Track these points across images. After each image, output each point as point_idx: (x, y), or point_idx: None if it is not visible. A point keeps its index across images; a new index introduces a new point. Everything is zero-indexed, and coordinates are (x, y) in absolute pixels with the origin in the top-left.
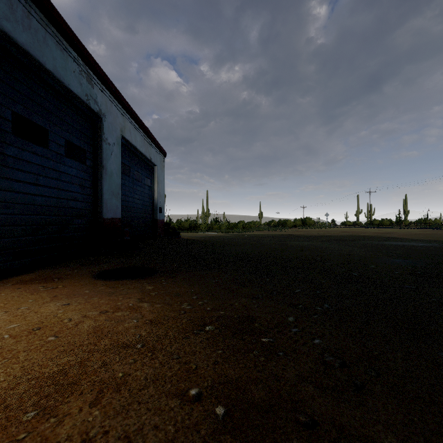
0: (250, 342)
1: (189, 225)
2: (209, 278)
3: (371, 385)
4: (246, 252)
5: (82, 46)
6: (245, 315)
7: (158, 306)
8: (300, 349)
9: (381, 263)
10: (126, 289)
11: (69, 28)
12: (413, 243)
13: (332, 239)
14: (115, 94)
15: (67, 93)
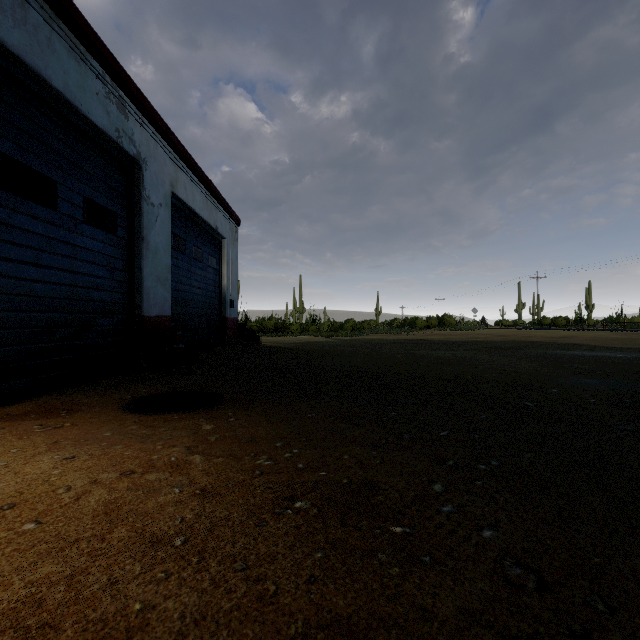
0: (371, 535)
1: (274, 326)
2: (302, 411)
3: (602, 633)
4: (359, 368)
5: (110, 55)
6: (361, 480)
7: (219, 461)
8: (459, 551)
9: (565, 385)
10: (170, 430)
11: (89, 27)
12: (607, 354)
13: (485, 346)
14: (161, 130)
15: (87, 127)
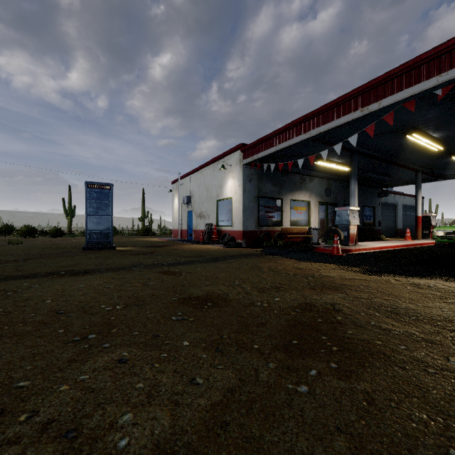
0: None
1: None
2: None
3: None
4: None
5: (393, 192)
6: None
7: None
8: None
9: None
10: None
11: (391, 191)
12: None
13: None
14: (400, 194)
15: (390, 203)
